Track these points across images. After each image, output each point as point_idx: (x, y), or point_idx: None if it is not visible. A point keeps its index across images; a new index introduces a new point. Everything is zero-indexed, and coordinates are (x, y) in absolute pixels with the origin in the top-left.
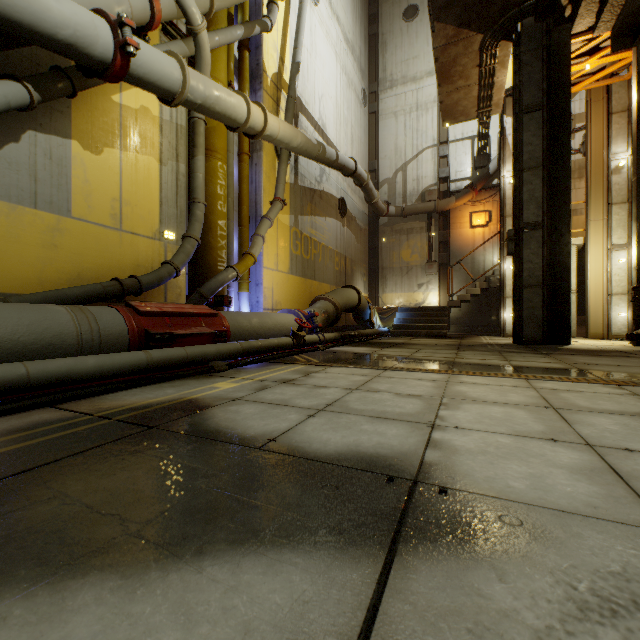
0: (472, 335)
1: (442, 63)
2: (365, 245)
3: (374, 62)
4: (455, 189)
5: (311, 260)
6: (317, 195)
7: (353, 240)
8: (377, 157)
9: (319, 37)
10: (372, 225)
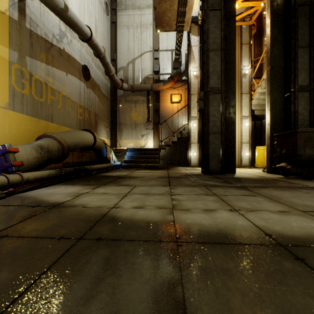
0: (172, 166)
1: None
2: (108, 107)
3: None
4: (163, 79)
5: (47, 104)
6: (56, 50)
7: (97, 101)
8: (116, 51)
9: None
10: (113, 95)
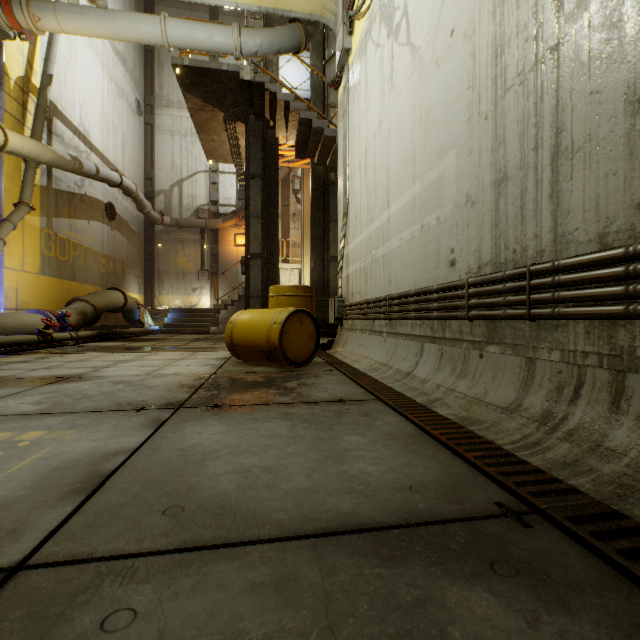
0: None
1: (198, 120)
2: (141, 248)
3: (151, 76)
4: (224, 212)
5: (70, 261)
6: (78, 198)
7: (125, 243)
8: (154, 167)
9: (81, 45)
10: (149, 230)
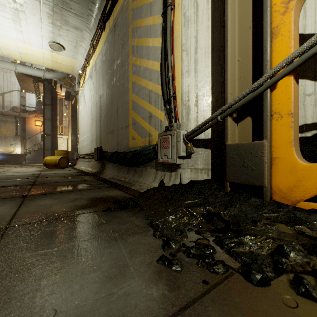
0: (35, 163)
1: (20, 78)
2: None
3: None
4: (29, 110)
5: None
6: None
7: None
8: None
9: None
10: None
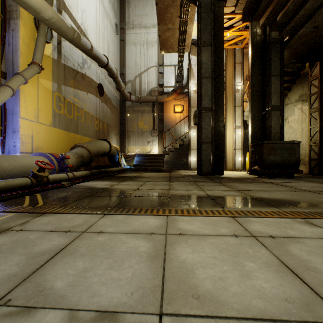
0: (175, 169)
1: (160, 8)
2: (117, 117)
3: (123, 11)
4: (167, 91)
5: (74, 119)
6: (80, 75)
7: (109, 112)
8: (125, 66)
9: None
10: (122, 106)
